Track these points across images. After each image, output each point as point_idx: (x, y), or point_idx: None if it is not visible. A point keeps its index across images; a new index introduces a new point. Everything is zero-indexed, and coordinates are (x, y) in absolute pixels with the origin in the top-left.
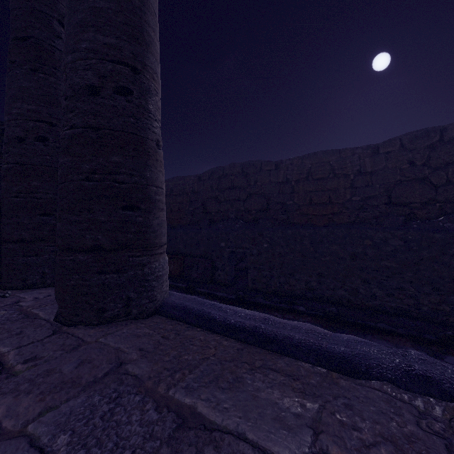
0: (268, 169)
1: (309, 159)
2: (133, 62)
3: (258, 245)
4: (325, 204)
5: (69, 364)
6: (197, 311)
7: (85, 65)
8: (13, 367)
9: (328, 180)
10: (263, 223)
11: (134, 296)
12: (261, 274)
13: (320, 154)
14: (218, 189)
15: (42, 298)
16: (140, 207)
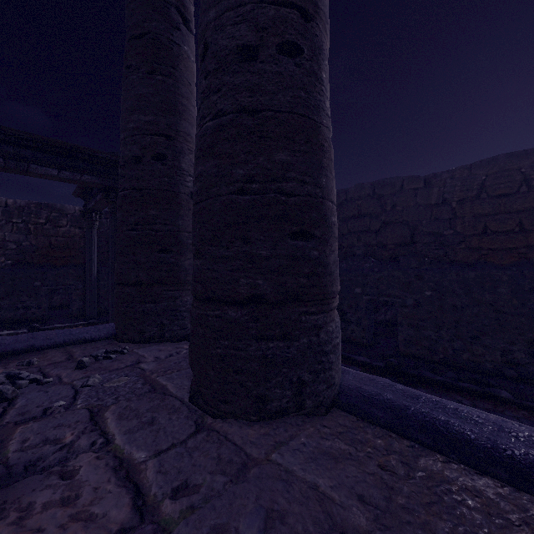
0: (413, 188)
1: (482, 167)
2: (303, 1)
3: (415, 293)
4: (511, 233)
5: (248, 517)
6: (417, 414)
7: (236, 17)
8: (159, 506)
9: (518, 196)
10: (406, 261)
11: (308, 379)
12: (420, 335)
13: (503, 158)
14: (340, 219)
15: (163, 358)
16: (314, 234)
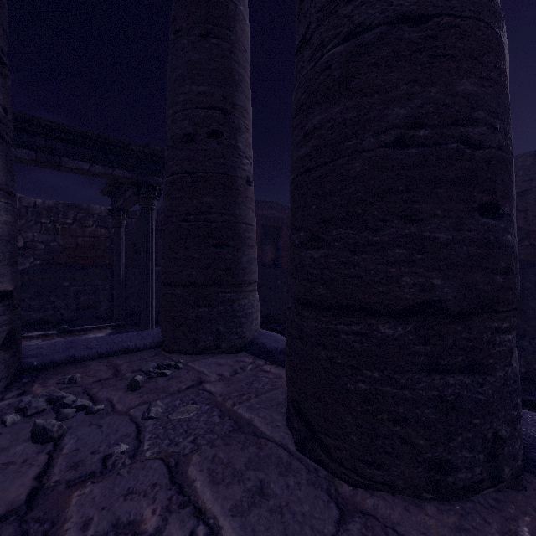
0: None
1: None
2: None
3: None
4: None
5: None
6: None
7: None
8: None
9: None
10: None
11: (505, 434)
12: None
13: None
14: None
15: (229, 376)
16: (503, 209)
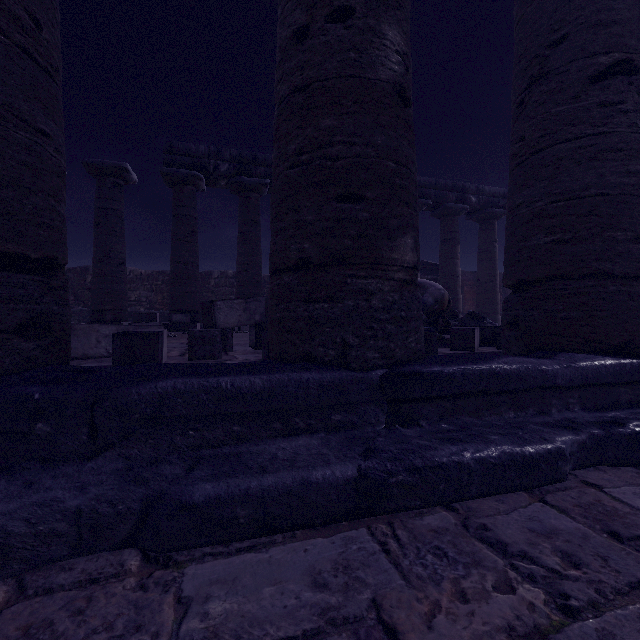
0: None
1: None
2: None
3: None
4: None
5: None
6: None
7: None
8: None
9: None
10: None
11: None
12: None
13: None
14: None
15: None
16: None
